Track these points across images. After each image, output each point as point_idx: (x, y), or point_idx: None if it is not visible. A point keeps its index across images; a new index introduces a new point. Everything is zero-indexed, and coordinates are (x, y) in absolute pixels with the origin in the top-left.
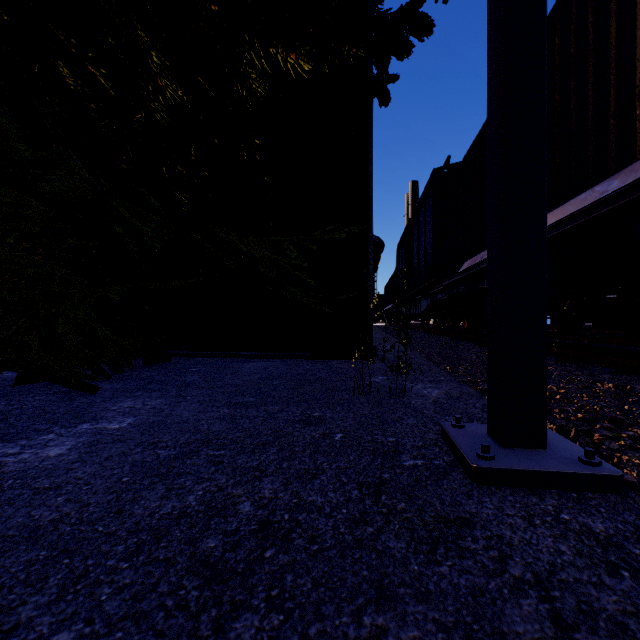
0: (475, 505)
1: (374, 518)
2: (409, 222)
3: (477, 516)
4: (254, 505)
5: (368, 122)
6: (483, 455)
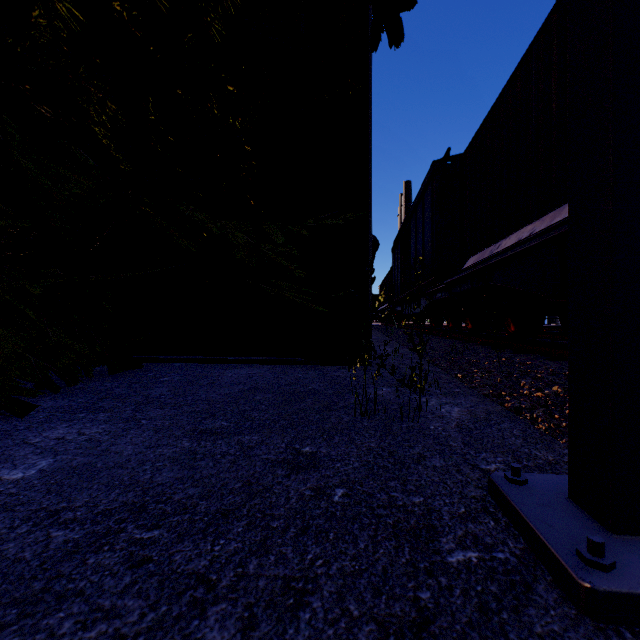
0: None
1: None
2: (406, 219)
3: None
4: None
5: (367, 98)
6: (595, 561)
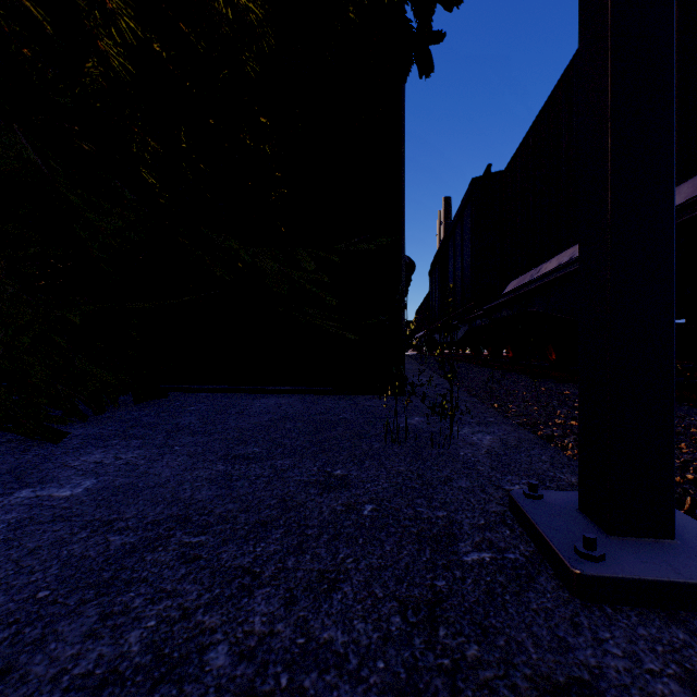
0: (591, 649)
1: (431, 683)
2: (444, 239)
3: (602, 676)
4: (233, 652)
5: (400, 117)
6: (587, 553)
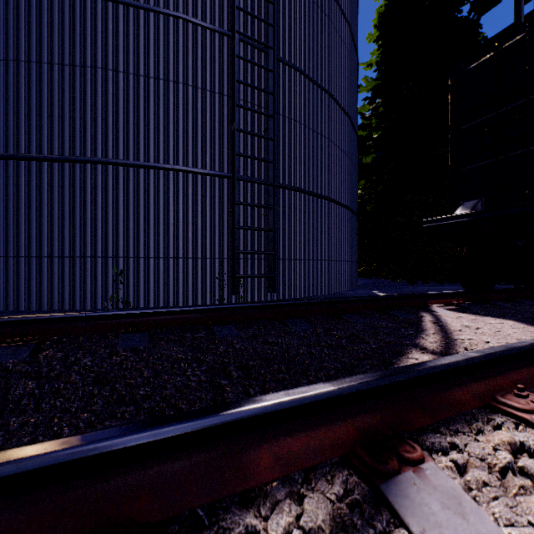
0: None
1: None
2: None
3: None
4: None
5: None
6: None
